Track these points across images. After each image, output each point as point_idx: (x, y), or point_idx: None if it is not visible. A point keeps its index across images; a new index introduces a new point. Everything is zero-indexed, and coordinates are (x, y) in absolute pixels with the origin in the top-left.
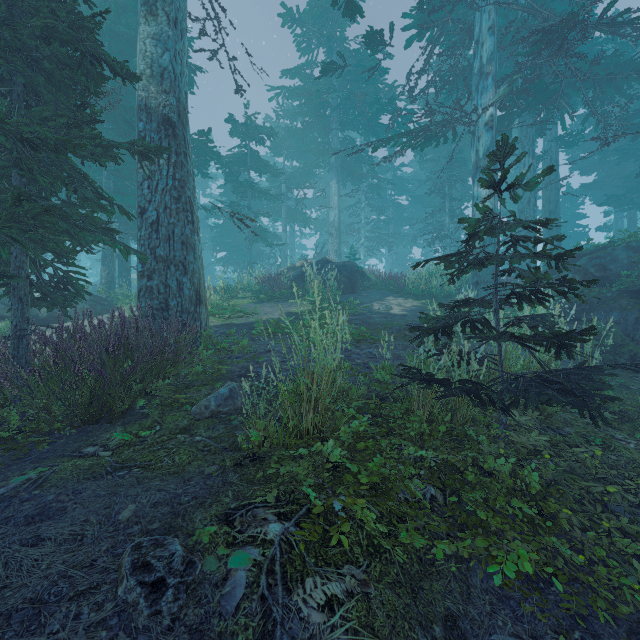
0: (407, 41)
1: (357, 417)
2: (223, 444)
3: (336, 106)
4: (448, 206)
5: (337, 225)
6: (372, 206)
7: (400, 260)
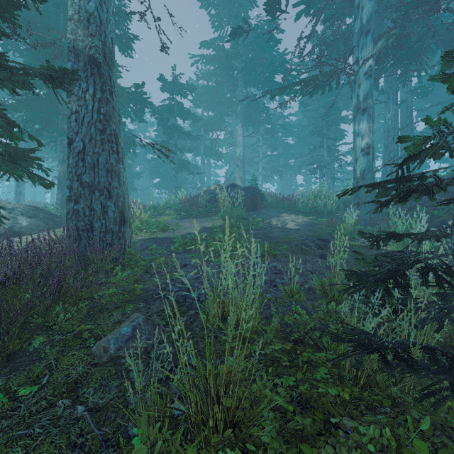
0: (297, 15)
1: (284, 406)
2: (105, 429)
3: (241, 69)
4: (326, 144)
5: (242, 158)
6: (267, 144)
7: (288, 184)
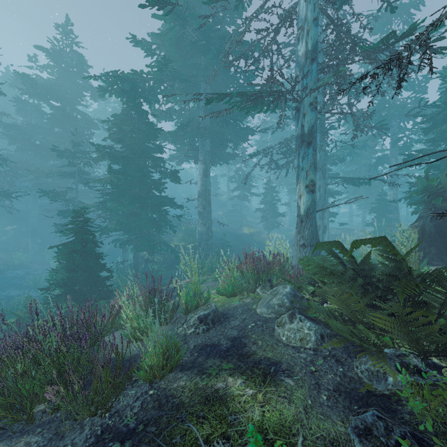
0: None
1: None
2: None
3: None
4: None
5: None
6: None
7: None
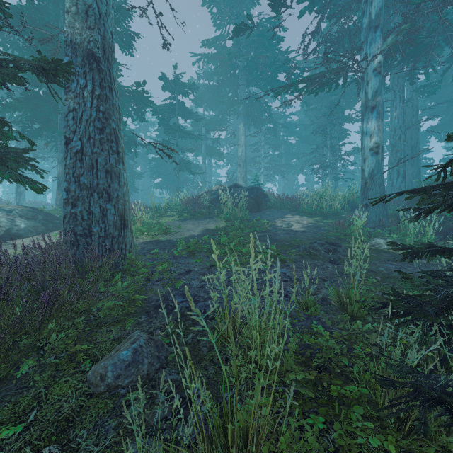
0: (301, 11)
1: None
2: None
3: (243, 67)
4: (329, 143)
5: (244, 158)
6: (269, 144)
7: (289, 184)
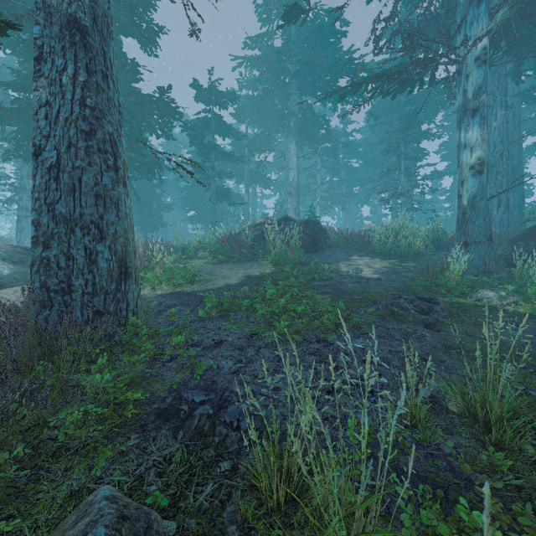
0: None
1: None
2: None
3: (295, 72)
4: (403, 165)
5: (296, 185)
6: (327, 168)
7: (351, 217)
